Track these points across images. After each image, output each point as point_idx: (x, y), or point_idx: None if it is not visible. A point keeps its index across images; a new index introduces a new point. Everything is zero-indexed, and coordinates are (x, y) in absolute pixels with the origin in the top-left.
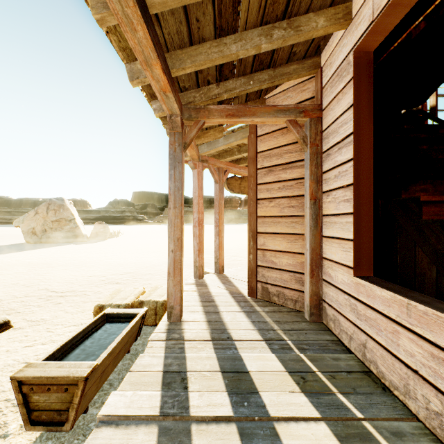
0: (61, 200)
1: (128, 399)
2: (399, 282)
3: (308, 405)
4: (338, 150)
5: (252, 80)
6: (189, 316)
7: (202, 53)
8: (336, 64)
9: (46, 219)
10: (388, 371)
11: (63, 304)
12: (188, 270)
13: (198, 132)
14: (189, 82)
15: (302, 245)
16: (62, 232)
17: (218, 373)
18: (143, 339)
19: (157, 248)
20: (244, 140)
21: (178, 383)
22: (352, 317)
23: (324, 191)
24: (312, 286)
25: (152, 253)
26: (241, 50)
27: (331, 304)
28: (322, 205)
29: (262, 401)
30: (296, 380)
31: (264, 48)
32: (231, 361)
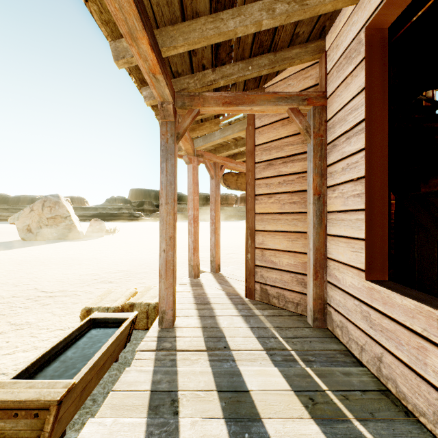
0: (56, 197)
1: (107, 430)
2: (417, 287)
3: (320, 437)
4: (347, 139)
5: (250, 65)
6: (182, 321)
7: (196, 30)
8: (343, 46)
9: (41, 216)
10: (411, 393)
11: (51, 305)
12: (183, 269)
13: (192, 121)
14: (182, 66)
15: (304, 244)
16: (57, 229)
17: (213, 393)
18: (134, 345)
19: (153, 245)
20: (241, 133)
21: (167, 406)
22: (363, 325)
23: (329, 186)
24: (316, 289)
25: (148, 250)
26: (240, 27)
27: (338, 309)
28: (326, 201)
29: (266, 431)
30: (304, 402)
31: (265, 24)
32: (228, 377)
